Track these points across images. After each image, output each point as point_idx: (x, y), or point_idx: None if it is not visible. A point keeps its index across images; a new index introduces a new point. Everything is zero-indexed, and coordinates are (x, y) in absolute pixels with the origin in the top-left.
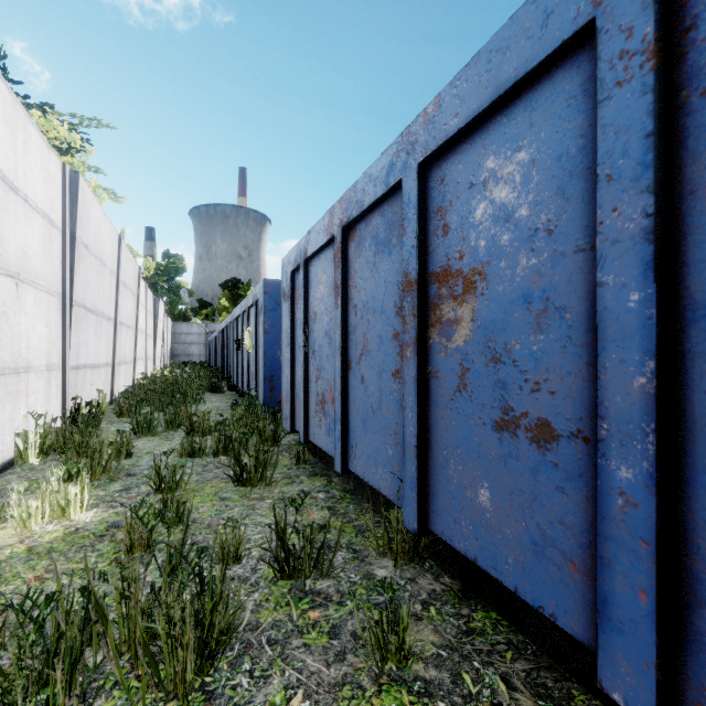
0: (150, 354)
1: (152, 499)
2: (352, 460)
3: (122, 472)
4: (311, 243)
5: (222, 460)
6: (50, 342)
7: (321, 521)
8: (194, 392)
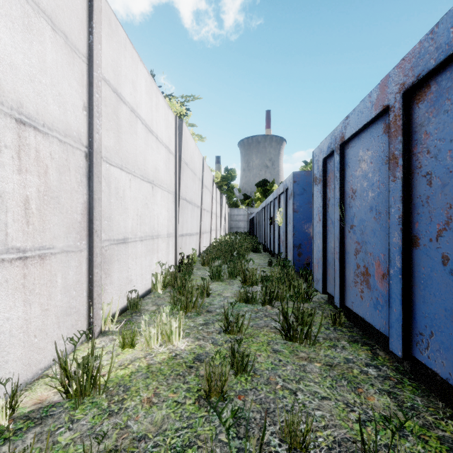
0: (218, 227)
1: (222, 337)
2: (420, 348)
3: (204, 309)
4: (350, 125)
5: (268, 309)
6: (168, 220)
7: (386, 412)
8: (244, 252)
